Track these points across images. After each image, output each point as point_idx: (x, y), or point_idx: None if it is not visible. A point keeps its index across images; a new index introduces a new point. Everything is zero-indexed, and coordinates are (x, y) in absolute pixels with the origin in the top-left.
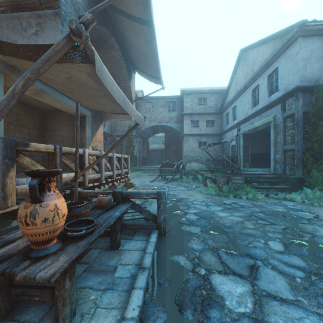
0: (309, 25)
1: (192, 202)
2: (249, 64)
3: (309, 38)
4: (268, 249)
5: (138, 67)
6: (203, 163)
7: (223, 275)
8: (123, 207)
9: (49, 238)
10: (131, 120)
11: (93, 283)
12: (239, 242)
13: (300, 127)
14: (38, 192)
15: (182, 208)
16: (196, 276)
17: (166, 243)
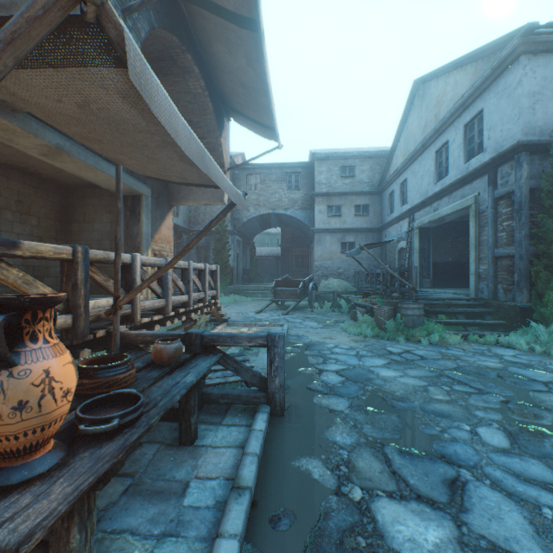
0: (541, 33)
1: (331, 350)
2: (430, 105)
3: (539, 56)
4: (480, 444)
5: (235, 109)
6: (348, 280)
7: (397, 501)
8: (203, 363)
9: (33, 443)
10: (223, 203)
11: (139, 522)
12: (423, 429)
13: (524, 216)
14: (5, 345)
15: (314, 362)
16: (344, 503)
17: (284, 431)
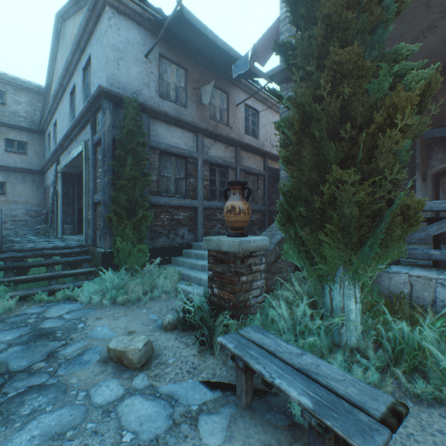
0: None
1: None
2: (68, 45)
3: (124, 17)
4: None
5: None
6: None
7: None
8: None
9: None
10: None
11: None
12: None
13: (108, 163)
14: None
15: None
16: None
17: None
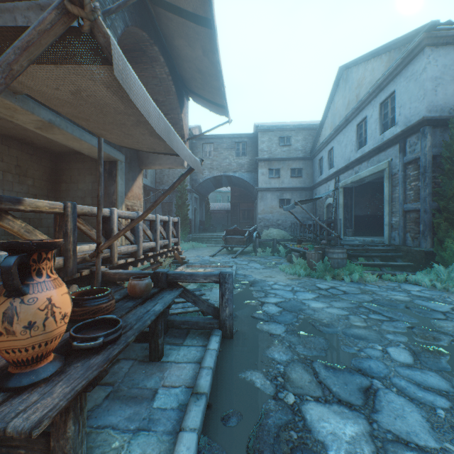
0: (441, 29)
1: (271, 286)
2: (352, 87)
3: (440, 47)
4: (389, 361)
5: (193, 90)
6: (286, 230)
7: (322, 404)
8: (168, 296)
9: (39, 354)
10: (183, 167)
11: (118, 420)
12: (344, 349)
13: (428, 178)
14: (18, 278)
15: (257, 296)
16: (281, 406)
17: (233, 350)
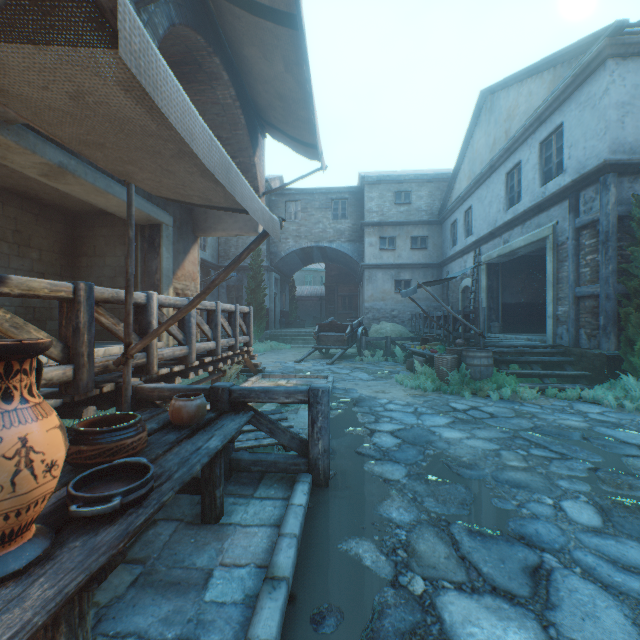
0: (632, 33)
1: (384, 406)
2: (500, 120)
3: (630, 59)
4: (566, 522)
5: (271, 123)
6: (404, 324)
7: (468, 595)
8: (230, 424)
9: (6, 531)
10: (257, 234)
11: (149, 622)
12: (496, 504)
13: (612, 249)
14: None
15: (364, 420)
16: (403, 598)
17: (329, 505)
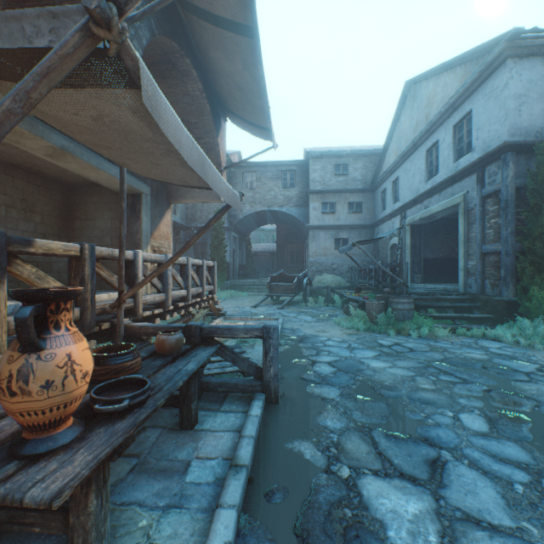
0: (526, 38)
1: (324, 343)
2: (421, 106)
3: (525, 59)
4: (461, 429)
5: (231, 110)
6: (342, 275)
7: (382, 478)
8: (202, 353)
9: (57, 418)
10: (220, 201)
11: (146, 496)
12: (408, 415)
13: (510, 214)
14: (34, 332)
15: (307, 354)
16: (333, 480)
17: (279, 416)
